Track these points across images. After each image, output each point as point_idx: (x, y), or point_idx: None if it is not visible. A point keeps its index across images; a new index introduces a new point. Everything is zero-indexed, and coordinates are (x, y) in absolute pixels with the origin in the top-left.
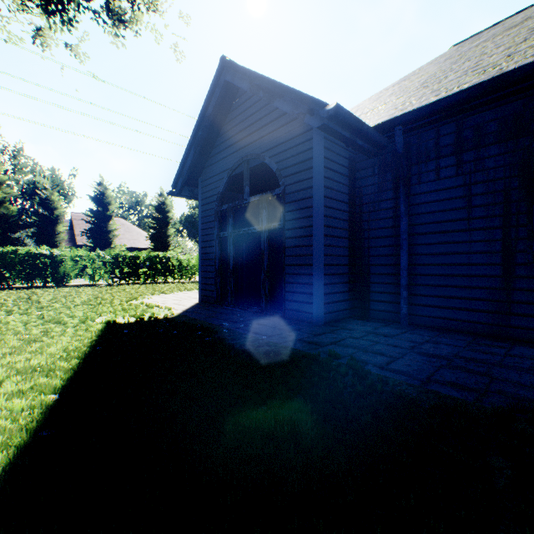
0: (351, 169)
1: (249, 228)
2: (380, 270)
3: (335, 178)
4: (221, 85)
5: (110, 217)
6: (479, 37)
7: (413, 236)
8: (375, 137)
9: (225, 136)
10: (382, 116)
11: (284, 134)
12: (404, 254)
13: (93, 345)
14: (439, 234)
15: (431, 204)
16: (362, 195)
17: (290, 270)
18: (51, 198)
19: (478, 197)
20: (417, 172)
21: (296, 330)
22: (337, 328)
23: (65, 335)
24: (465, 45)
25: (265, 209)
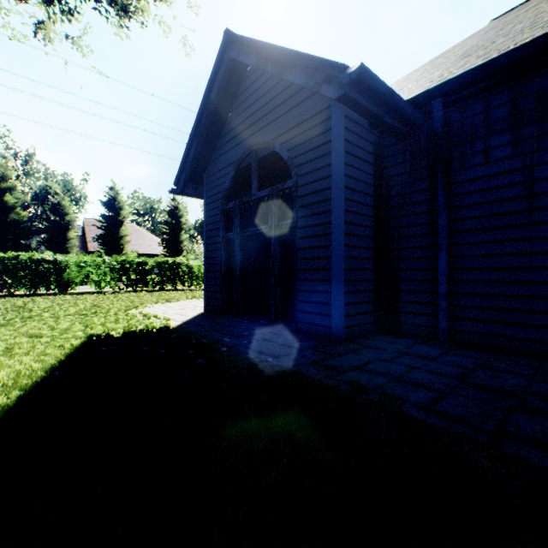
0: (377, 156)
1: (257, 227)
2: (412, 276)
3: (358, 166)
4: (225, 64)
5: (122, 222)
6: (525, 5)
7: (454, 234)
8: (408, 112)
9: (231, 125)
10: (414, 91)
11: (296, 116)
12: (443, 256)
13: (54, 368)
14: (489, 230)
15: (479, 193)
16: (390, 187)
17: (304, 276)
18: (62, 203)
19: (543, 182)
20: (460, 155)
21: (310, 349)
22: (361, 346)
23: (30, 354)
24: (510, 15)
25: (275, 205)
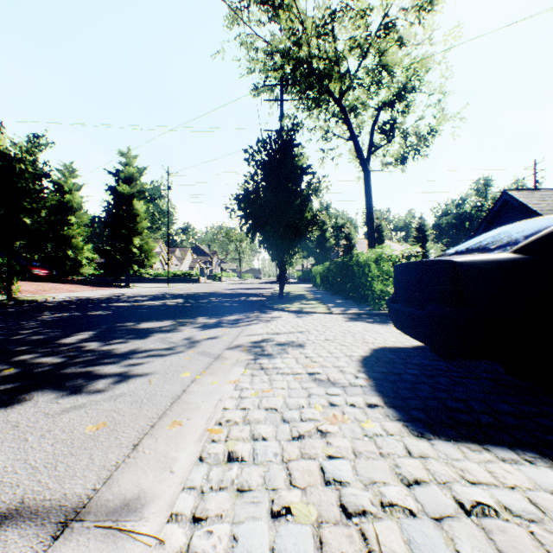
0: None
1: None
2: None
3: None
4: (502, 200)
5: (383, 241)
6: None
7: None
8: None
9: (503, 216)
10: None
11: None
12: None
13: None
14: None
15: None
16: None
17: None
18: (350, 233)
19: None
20: None
21: None
22: None
23: None
24: None
25: None
